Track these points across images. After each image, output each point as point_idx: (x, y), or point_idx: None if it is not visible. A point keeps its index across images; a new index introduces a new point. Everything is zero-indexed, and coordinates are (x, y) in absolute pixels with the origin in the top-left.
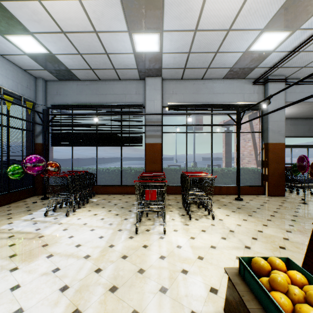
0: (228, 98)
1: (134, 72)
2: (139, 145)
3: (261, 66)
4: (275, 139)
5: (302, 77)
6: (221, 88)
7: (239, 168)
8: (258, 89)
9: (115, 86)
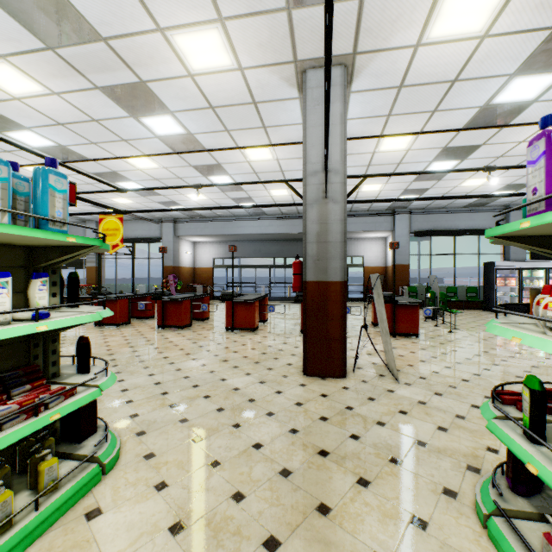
0: (141, 234)
1: (75, 220)
2: (84, 268)
3: (143, 216)
4: (166, 263)
5: (188, 218)
6: (137, 226)
7: (133, 284)
8: (161, 226)
9: (71, 227)
